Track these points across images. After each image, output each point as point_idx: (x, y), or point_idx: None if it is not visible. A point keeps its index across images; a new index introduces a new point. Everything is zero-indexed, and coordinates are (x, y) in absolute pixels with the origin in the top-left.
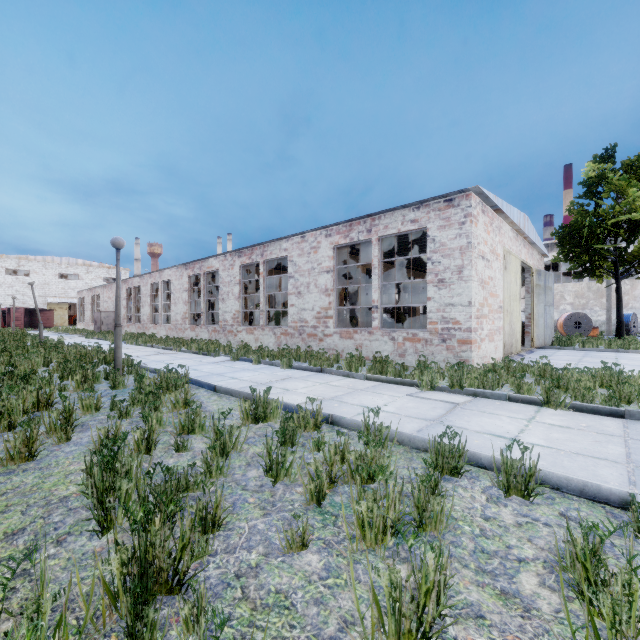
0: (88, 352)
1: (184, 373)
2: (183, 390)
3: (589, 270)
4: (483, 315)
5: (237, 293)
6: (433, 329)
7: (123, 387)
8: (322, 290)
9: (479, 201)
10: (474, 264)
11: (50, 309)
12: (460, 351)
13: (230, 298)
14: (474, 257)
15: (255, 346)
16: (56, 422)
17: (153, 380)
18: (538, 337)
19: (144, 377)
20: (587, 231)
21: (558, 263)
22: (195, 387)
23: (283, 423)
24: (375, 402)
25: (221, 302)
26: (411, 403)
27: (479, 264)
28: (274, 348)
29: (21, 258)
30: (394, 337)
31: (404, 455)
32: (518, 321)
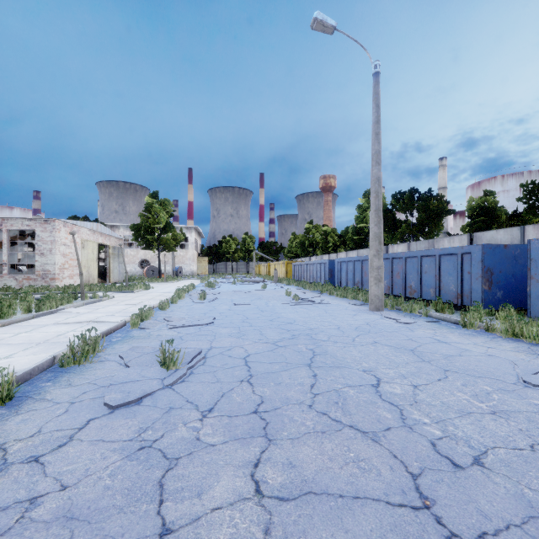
0: None
1: None
2: None
3: (146, 247)
4: (65, 268)
5: None
6: (38, 274)
7: None
8: None
9: (62, 222)
10: (58, 248)
11: None
12: (51, 283)
13: None
14: (58, 245)
15: None
16: None
17: None
18: (114, 278)
19: None
20: (144, 229)
21: None
22: None
23: None
24: None
25: None
26: None
27: (62, 248)
28: None
29: None
30: (17, 278)
31: None
32: (96, 270)
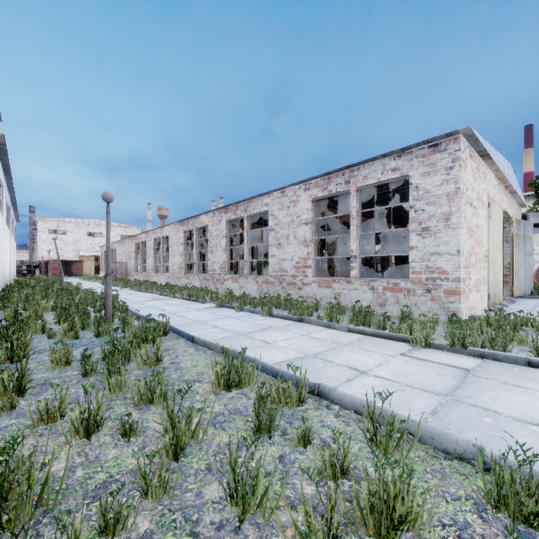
0: (95, 297)
1: (165, 322)
2: (163, 340)
3: None
4: (471, 264)
5: (224, 245)
6: (416, 279)
7: (107, 335)
8: (301, 241)
9: (467, 145)
10: (463, 211)
11: (80, 261)
12: (447, 302)
13: (218, 250)
14: (463, 203)
15: (239, 293)
16: (7, 384)
17: (134, 329)
18: (518, 286)
19: (130, 324)
20: None
21: (523, 216)
22: (175, 336)
23: (258, 404)
24: (365, 362)
25: (210, 254)
26: (409, 366)
27: (467, 211)
28: (256, 295)
29: (59, 220)
30: (373, 286)
31: (429, 464)
32: (500, 270)
